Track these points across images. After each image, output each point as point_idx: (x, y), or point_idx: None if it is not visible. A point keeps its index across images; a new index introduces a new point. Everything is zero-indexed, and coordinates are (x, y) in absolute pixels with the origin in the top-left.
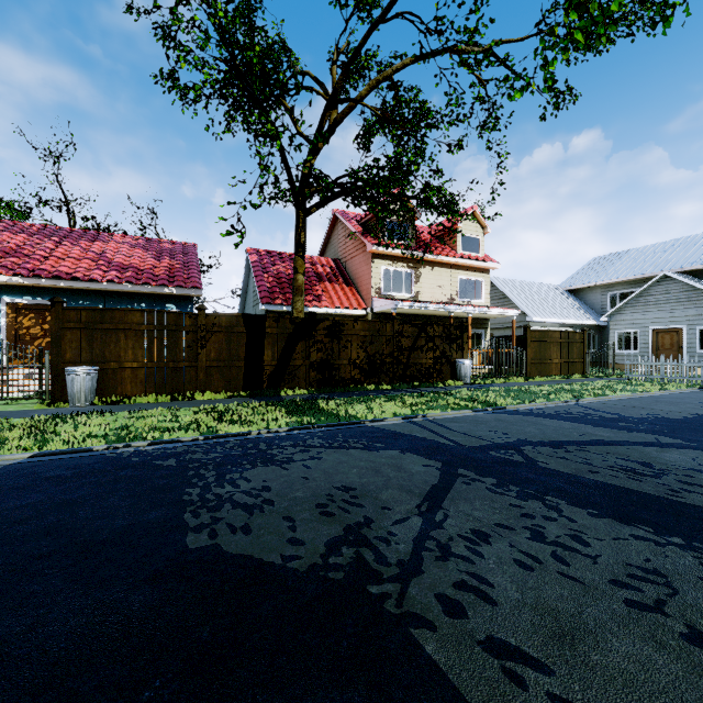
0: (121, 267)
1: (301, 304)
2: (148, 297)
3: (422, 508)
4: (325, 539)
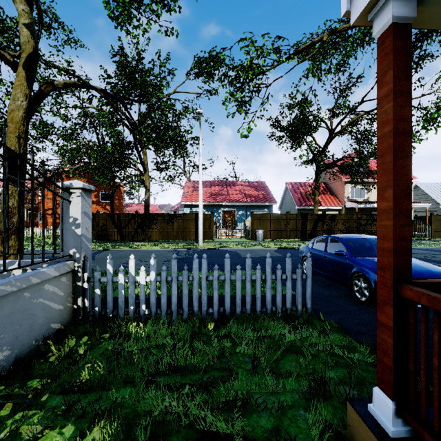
0: (249, 196)
1: (317, 208)
2: (259, 206)
3: None
4: None
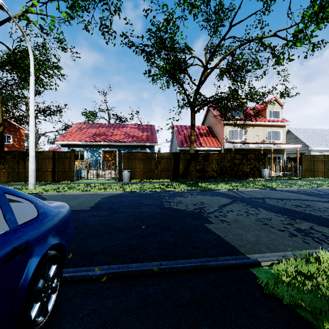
0: (132, 136)
1: (193, 147)
2: (140, 146)
3: (220, 206)
4: (194, 208)
